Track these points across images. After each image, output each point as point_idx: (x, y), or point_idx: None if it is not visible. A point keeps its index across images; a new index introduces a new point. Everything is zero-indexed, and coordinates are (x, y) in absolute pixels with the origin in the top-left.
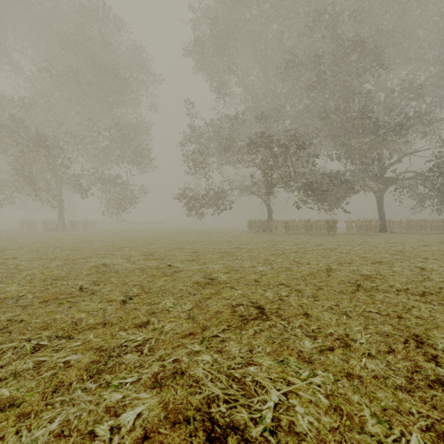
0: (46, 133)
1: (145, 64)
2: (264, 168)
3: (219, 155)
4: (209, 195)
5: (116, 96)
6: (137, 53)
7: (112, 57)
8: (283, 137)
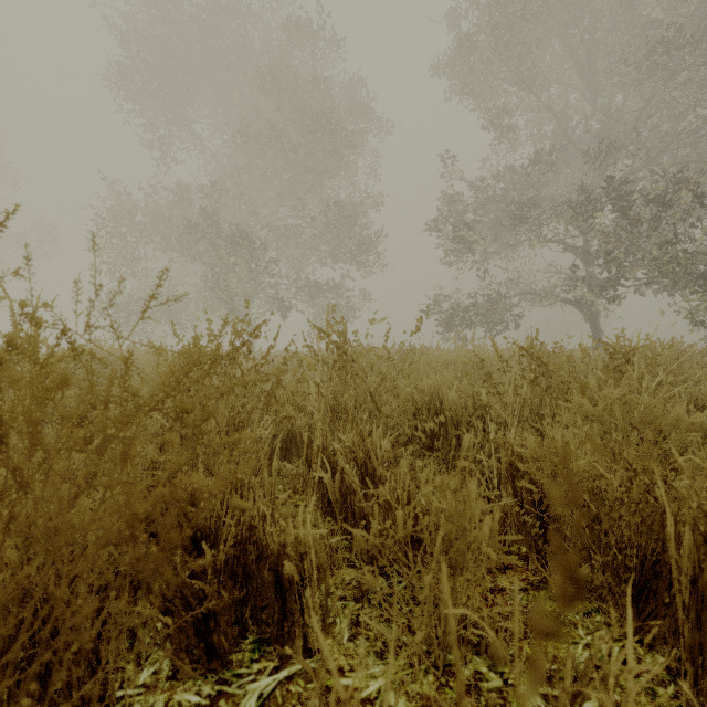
0: (242, 227)
1: (368, 106)
2: (610, 251)
3: (498, 237)
4: (480, 307)
5: (332, 160)
6: (355, 92)
7: (319, 104)
8: (652, 188)
